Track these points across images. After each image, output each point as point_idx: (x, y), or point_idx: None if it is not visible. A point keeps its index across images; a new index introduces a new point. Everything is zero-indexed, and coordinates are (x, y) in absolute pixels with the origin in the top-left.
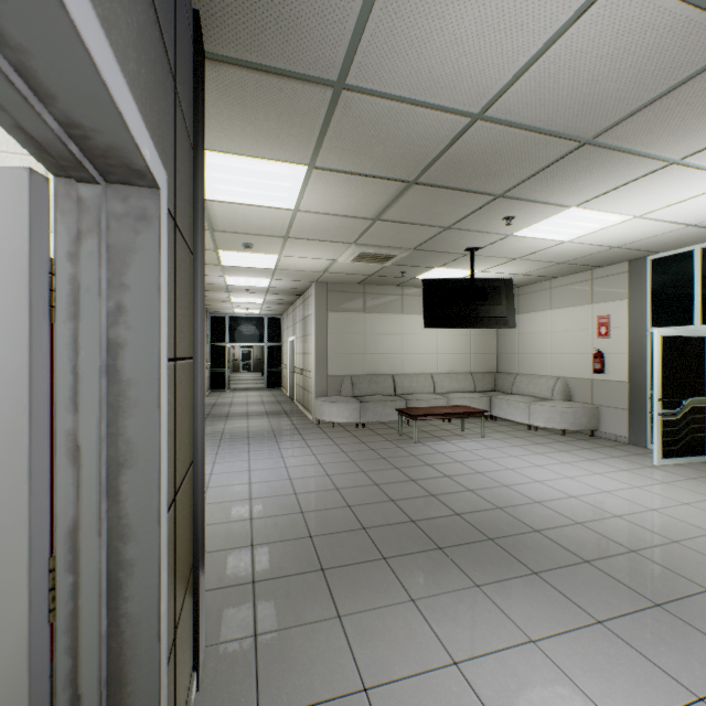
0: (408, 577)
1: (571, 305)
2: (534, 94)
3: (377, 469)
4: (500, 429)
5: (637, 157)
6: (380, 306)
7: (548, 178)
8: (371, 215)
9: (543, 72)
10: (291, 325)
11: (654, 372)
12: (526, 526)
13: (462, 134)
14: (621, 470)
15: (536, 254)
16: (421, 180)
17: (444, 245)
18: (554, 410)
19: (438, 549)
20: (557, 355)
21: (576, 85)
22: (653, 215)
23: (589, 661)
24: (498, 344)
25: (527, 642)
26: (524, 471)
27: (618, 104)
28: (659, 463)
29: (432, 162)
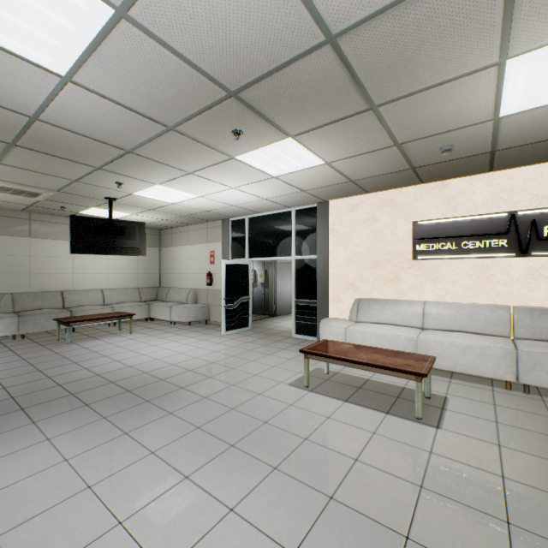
0: None
1: (199, 243)
2: (68, 118)
3: (9, 368)
4: (151, 326)
5: (168, 166)
6: (49, 232)
7: (124, 165)
8: None
9: (63, 109)
10: None
11: (223, 283)
12: (108, 381)
13: (32, 124)
14: (202, 340)
15: (163, 208)
16: (21, 144)
17: (84, 192)
18: (184, 310)
19: (20, 410)
20: (192, 275)
21: (92, 121)
22: (209, 197)
23: (79, 437)
24: (161, 267)
25: (44, 440)
26: (141, 350)
27: (129, 138)
28: (225, 334)
29: (21, 135)
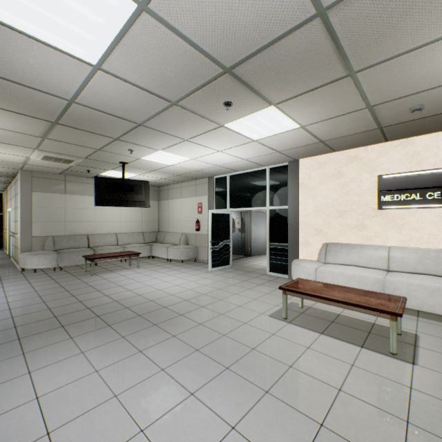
0: (30, 344)
1: (189, 196)
2: (96, 99)
3: (52, 293)
4: (152, 263)
5: (169, 135)
6: (78, 190)
7: (136, 135)
8: (38, 135)
9: (92, 92)
10: (9, 200)
11: (209, 229)
12: (124, 307)
13: (70, 106)
14: (193, 275)
15: (162, 169)
16: (61, 123)
17: (104, 158)
18: (178, 250)
19: (61, 327)
20: (184, 222)
21: (114, 101)
22: (199, 159)
23: (105, 352)
24: (159, 216)
25: (80, 353)
26: (146, 282)
27: (141, 113)
28: (211, 270)
29: (62, 115)
